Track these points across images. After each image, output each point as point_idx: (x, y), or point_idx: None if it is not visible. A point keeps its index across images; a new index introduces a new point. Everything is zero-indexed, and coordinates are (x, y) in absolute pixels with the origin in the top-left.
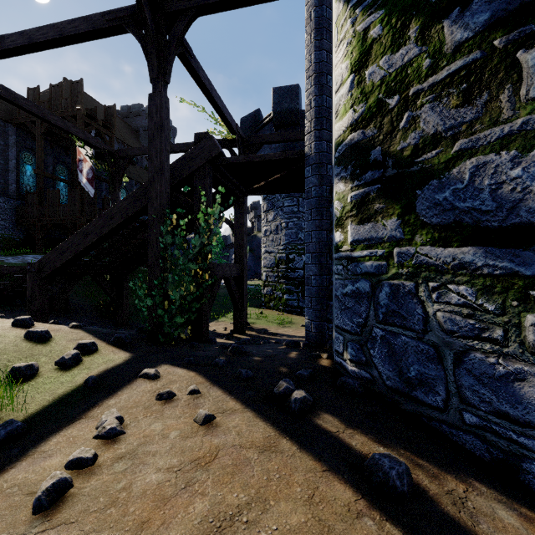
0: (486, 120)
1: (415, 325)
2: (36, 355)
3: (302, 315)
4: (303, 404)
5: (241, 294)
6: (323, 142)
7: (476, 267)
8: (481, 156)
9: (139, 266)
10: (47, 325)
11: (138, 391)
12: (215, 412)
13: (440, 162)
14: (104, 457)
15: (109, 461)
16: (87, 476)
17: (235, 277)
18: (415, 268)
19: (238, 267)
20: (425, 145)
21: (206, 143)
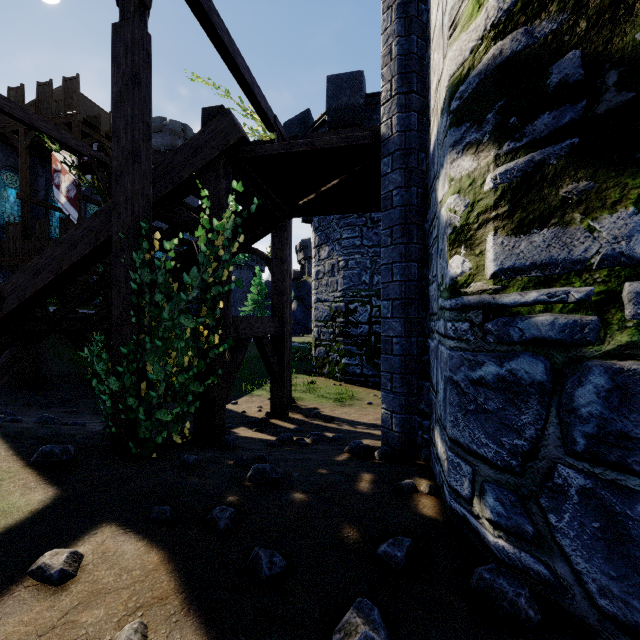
0: None
1: None
2: None
3: (367, 386)
4: None
5: (281, 361)
6: (411, 113)
7: None
8: None
9: None
10: None
11: None
12: None
13: None
14: None
15: None
16: None
17: (272, 336)
18: None
19: (277, 321)
20: None
21: (219, 122)
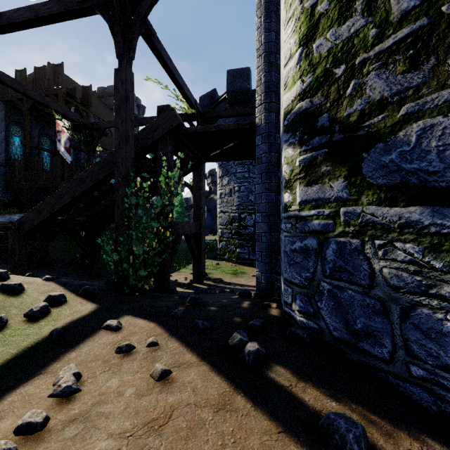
0: (433, 84)
1: (361, 280)
2: (7, 307)
3: (252, 266)
4: (256, 356)
5: (199, 249)
6: (272, 114)
7: (423, 225)
8: (429, 119)
9: (110, 224)
10: (22, 278)
11: (99, 343)
12: (171, 366)
13: (387, 126)
14: (56, 420)
15: (61, 424)
16: (34, 443)
17: (194, 234)
18: (362, 227)
19: (197, 224)
20: (372, 111)
21: (167, 114)
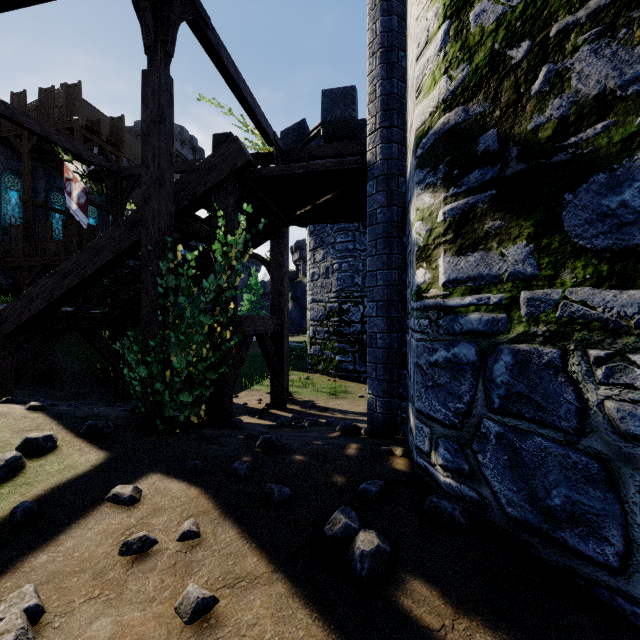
0: None
1: (560, 420)
2: None
3: (359, 382)
4: (375, 561)
5: (280, 356)
6: (392, 145)
7: None
8: None
9: None
10: None
11: (94, 533)
12: (218, 584)
13: (613, 142)
14: None
15: None
16: None
17: (272, 334)
18: (562, 325)
19: (276, 320)
20: (582, 116)
21: (228, 147)
